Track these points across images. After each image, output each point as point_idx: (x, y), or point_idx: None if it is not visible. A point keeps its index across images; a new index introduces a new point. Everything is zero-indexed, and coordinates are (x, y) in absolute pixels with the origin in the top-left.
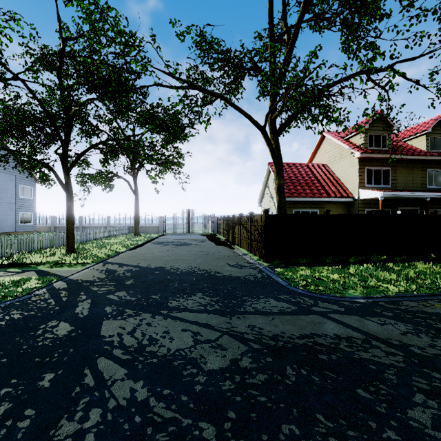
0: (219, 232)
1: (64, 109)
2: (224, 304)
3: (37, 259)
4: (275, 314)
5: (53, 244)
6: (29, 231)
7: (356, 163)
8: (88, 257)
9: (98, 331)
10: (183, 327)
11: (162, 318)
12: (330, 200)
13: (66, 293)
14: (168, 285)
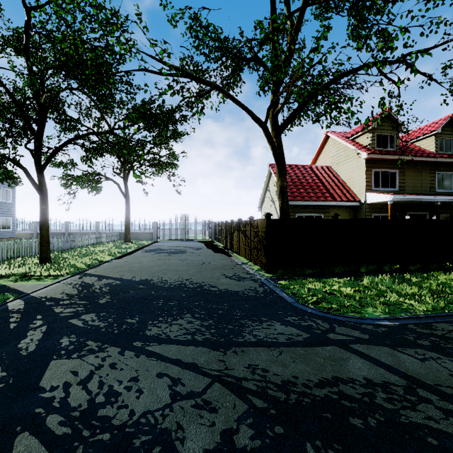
0: (217, 239)
1: (33, 95)
2: (217, 330)
3: (0, 271)
4: (282, 346)
5: (27, 253)
6: (7, 238)
7: (363, 165)
8: (63, 268)
9: (37, 380)
10: (159, 370)
11: (133, 354)
12: (335, 204)
13: (18, 316)
14: (151, 304)
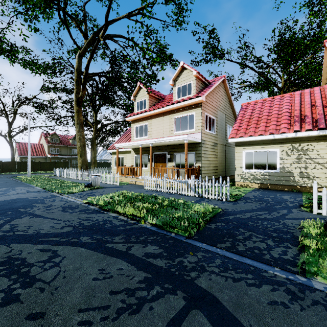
0: None
1: None
2: None
3: None
4: None
5: None
6: None
7: (47, 146)
8: None
9: None
10: None
11: None
12: (37, 157)
13: None
14: None
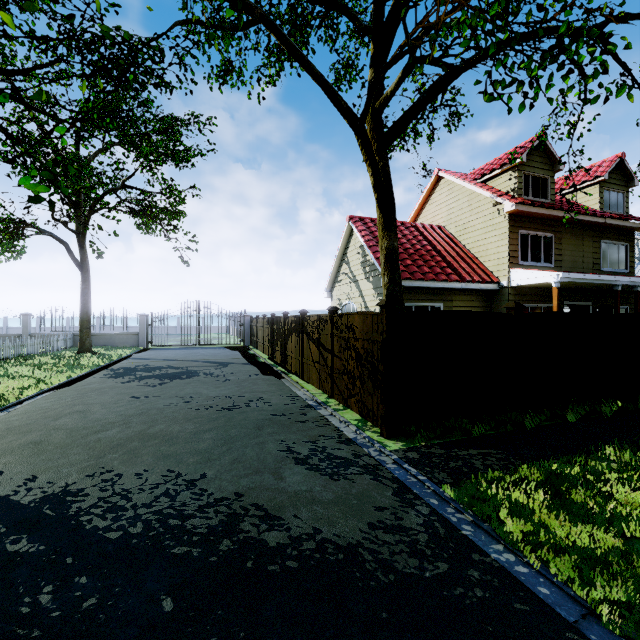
0: (254, 343)
1: None
2: None
3: None
4: None
5: None
6: None
7: (504, 223)
8: None
9: None
10: None
11: None
12: (463, 286)
13: None
14: None
